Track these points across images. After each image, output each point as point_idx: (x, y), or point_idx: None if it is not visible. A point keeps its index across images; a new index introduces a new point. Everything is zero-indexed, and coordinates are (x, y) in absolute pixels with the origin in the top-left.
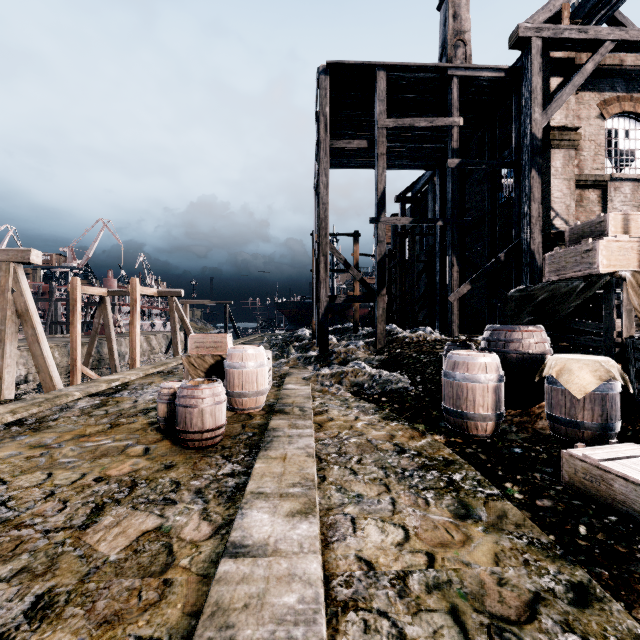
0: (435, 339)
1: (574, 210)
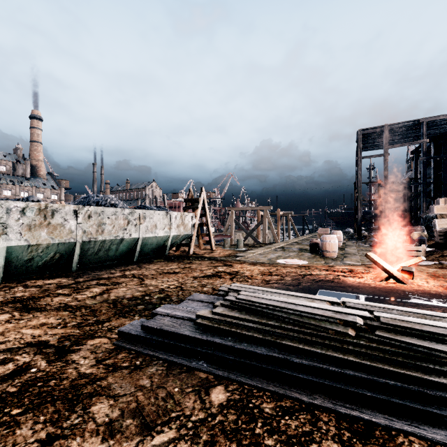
0: None
1: None
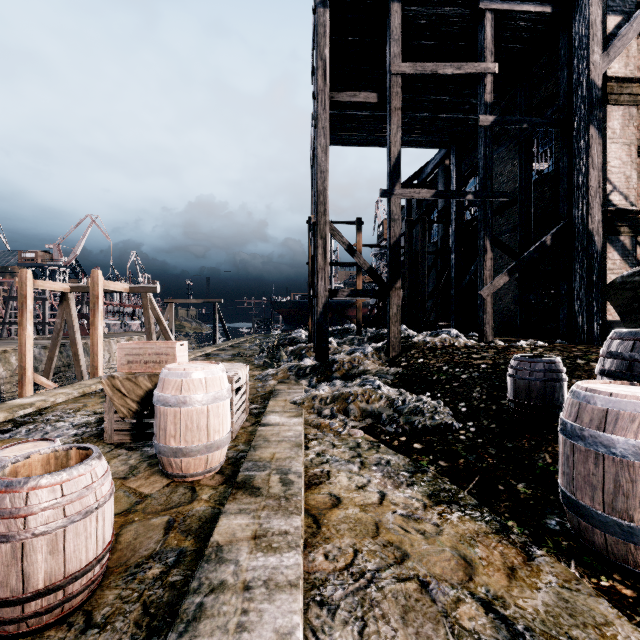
0: (465, 345)
1: (636, 182)
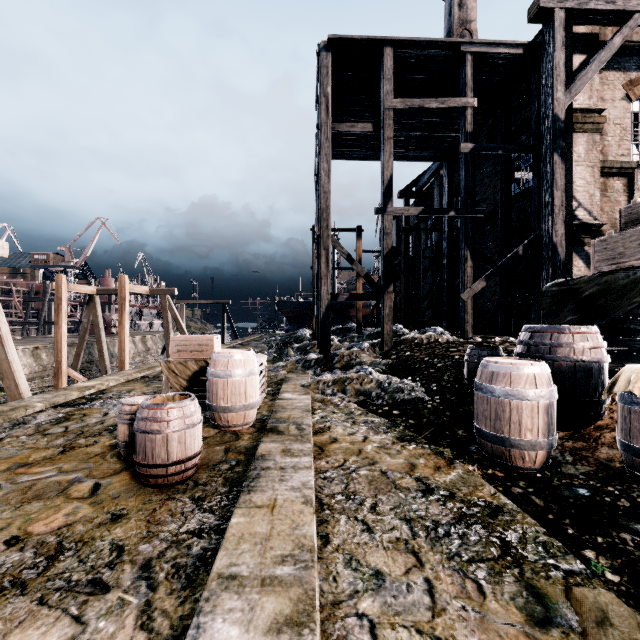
0: (447, 341)
1: (598, 200)
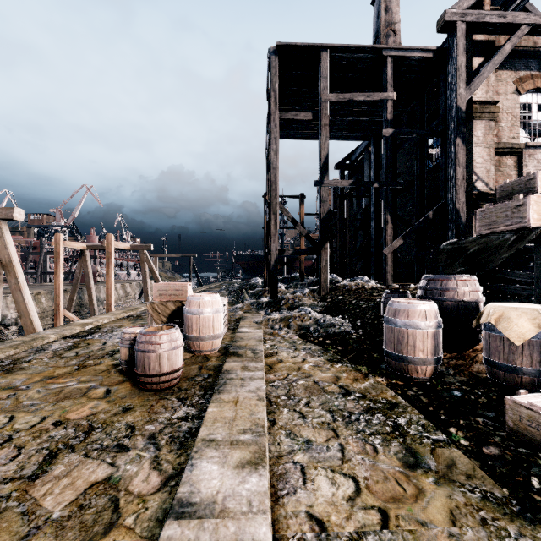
0: (372, 287)
1: (493, 174)
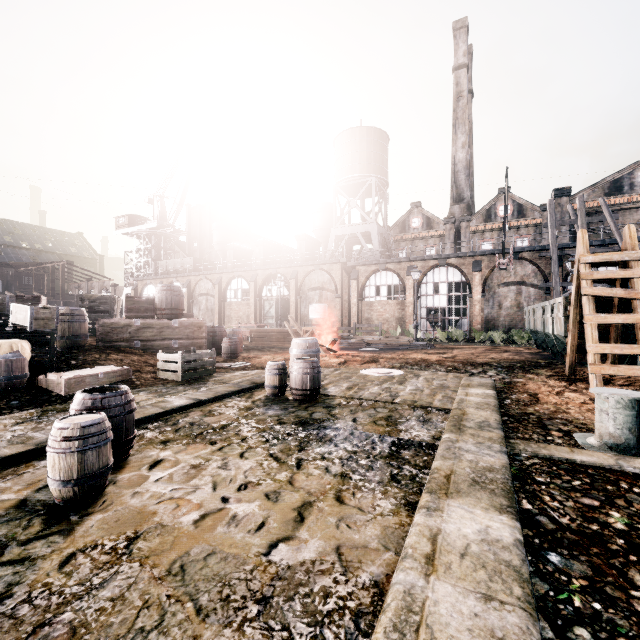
0: None
1: None
